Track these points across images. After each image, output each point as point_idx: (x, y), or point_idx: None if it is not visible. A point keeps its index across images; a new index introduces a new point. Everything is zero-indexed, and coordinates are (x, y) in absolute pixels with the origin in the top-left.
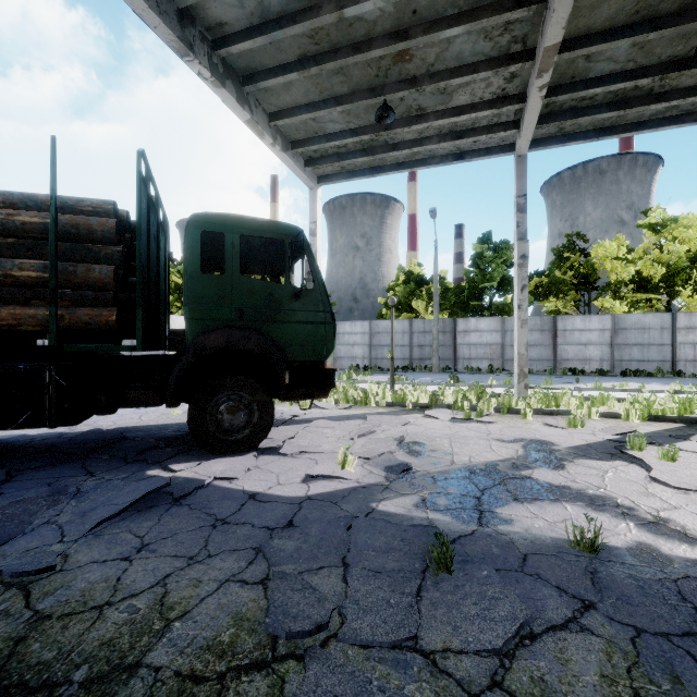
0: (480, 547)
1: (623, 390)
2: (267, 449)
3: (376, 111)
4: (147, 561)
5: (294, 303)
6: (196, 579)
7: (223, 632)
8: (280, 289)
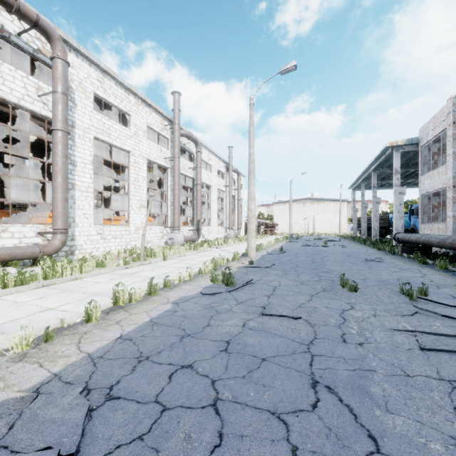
0: None
1: None
2: None
3: None
4: None
5: None
6: None
7: None
8: None
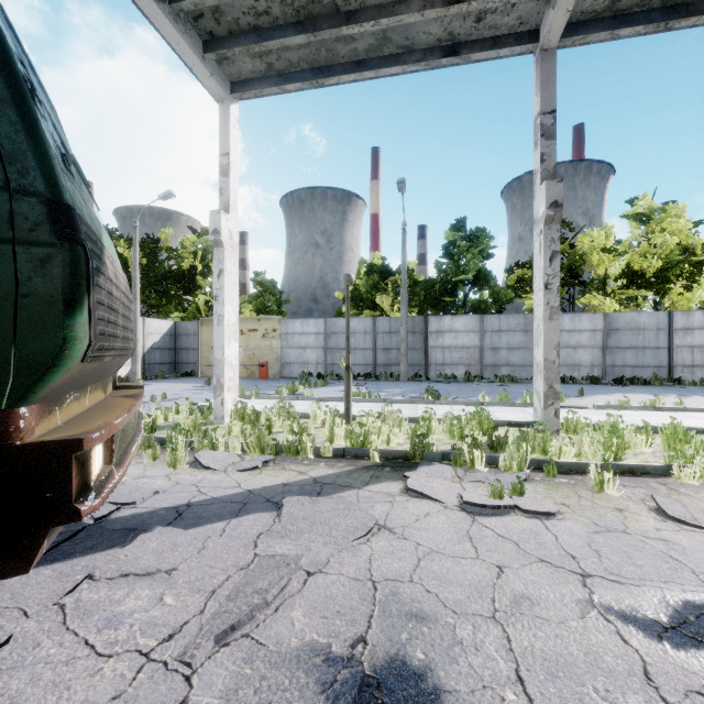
0: None
1: (657, 408)
2: None
3: None
4: None
5: None
6: None
7: None
8: None
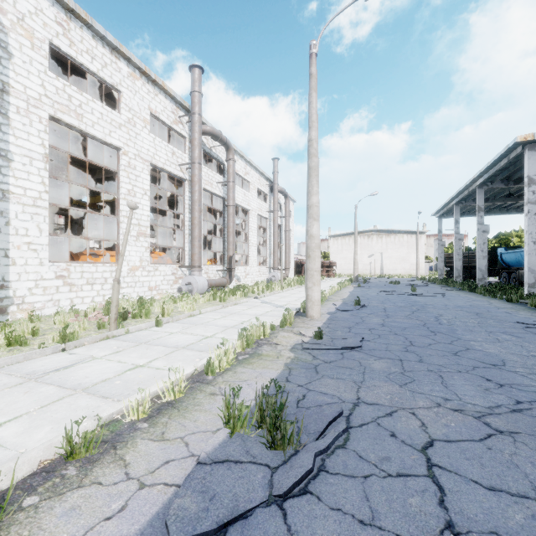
0: None
1: None
2: None
3: None
4: None
5: None
6: None
7: None
8: None
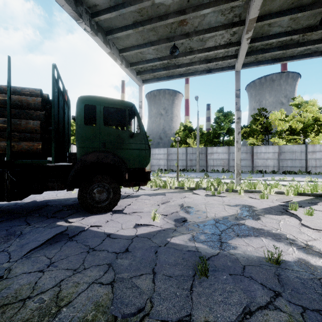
0: (222, 262)
1: (284, 180)
2: (117, 210)
3: (170, 49)
4: (52, 272)
5: (130, 139)
6: (76, 282)
7: (88, 313)
8: (123, 133)
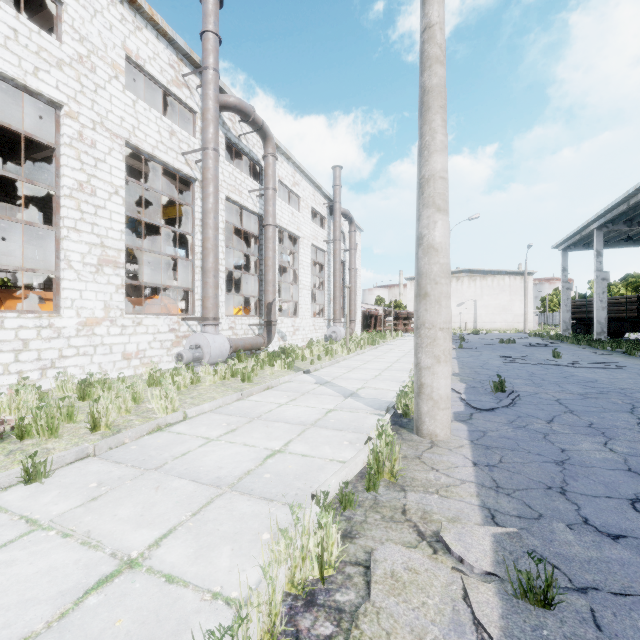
0: None
1: None
2: None
3: None
4: None
5: None
6: None
7: None
8: None
